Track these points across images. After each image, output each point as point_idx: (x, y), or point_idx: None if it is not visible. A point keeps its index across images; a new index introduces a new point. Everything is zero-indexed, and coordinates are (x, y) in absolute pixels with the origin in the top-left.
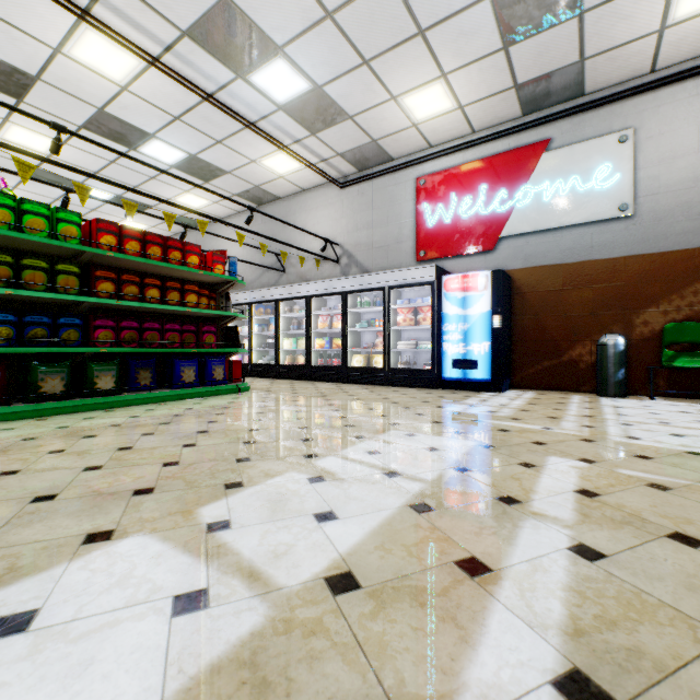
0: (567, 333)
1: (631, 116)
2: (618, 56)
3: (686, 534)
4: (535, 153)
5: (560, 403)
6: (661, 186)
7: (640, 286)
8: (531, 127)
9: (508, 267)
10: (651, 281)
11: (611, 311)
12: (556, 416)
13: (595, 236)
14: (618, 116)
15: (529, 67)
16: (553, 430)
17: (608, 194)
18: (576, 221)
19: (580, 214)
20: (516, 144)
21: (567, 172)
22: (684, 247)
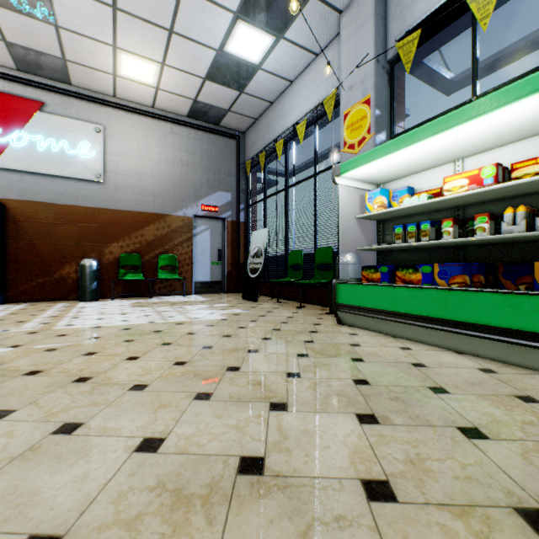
0: (59, 256)
1: (103, 118)
2: (91, 73)
3: (38, 370)
4: (30, 108)
5: (43, 310)
6: (120, 170)
7: (109, 228)
8: (26, 84)
9: (2, 195)
10: (115, 227)
11: (91, 243)
12: (26, 320)
13: (80, 189)
14: (95, 113)
15: (17, 34)
16: (11, 330)
17: (89, 163)
18: (66, 174)
19: (69, 170)
20: (12, 91)
21: (58, 135)
22: (131, 210)
